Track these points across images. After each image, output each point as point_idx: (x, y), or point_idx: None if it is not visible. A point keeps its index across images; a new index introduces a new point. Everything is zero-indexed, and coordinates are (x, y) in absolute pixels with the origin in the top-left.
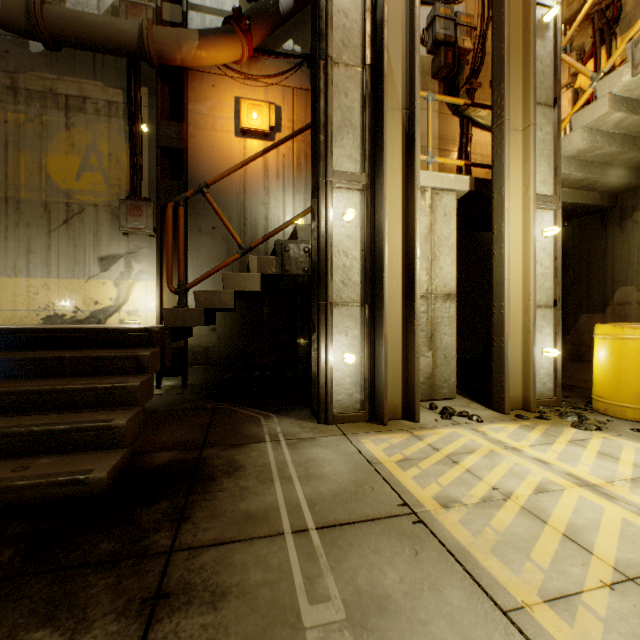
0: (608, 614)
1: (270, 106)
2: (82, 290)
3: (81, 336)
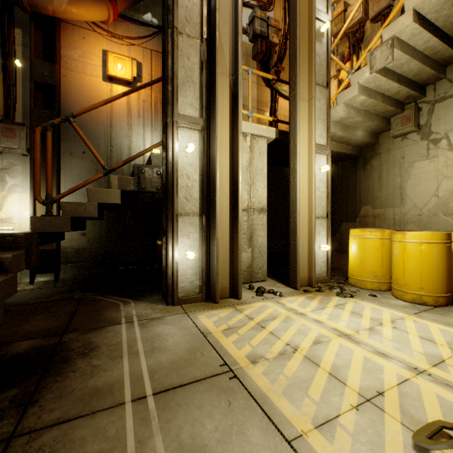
0: (355, 429)
1: (132, 61)
2: None
3: None
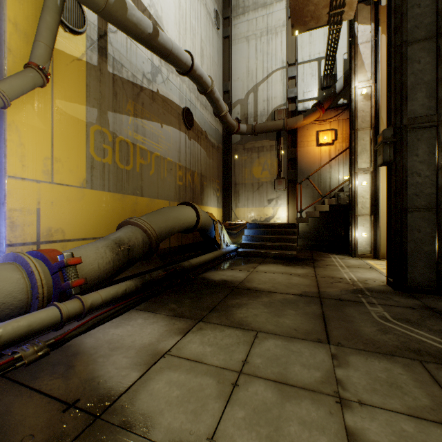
0: None
1: (331, 131)
2: (262, 211)
3: (277, 225)
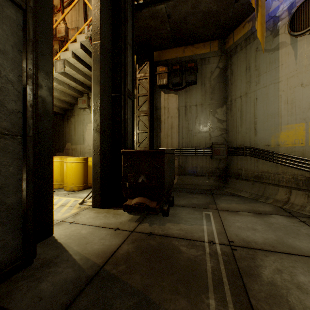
0: None
1: None
2: None
3: None
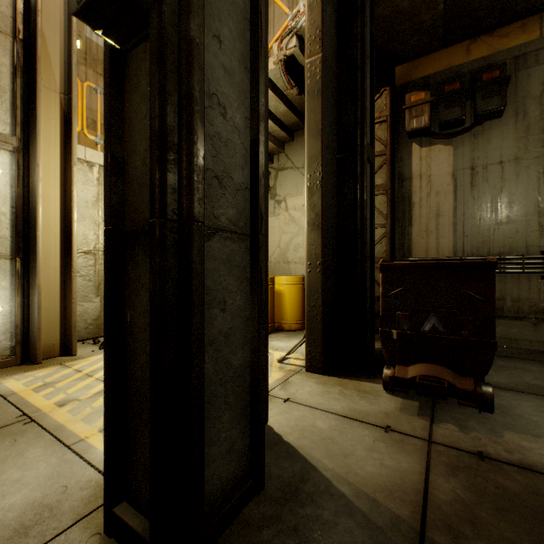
0: None
1: None
2: None
3: None
